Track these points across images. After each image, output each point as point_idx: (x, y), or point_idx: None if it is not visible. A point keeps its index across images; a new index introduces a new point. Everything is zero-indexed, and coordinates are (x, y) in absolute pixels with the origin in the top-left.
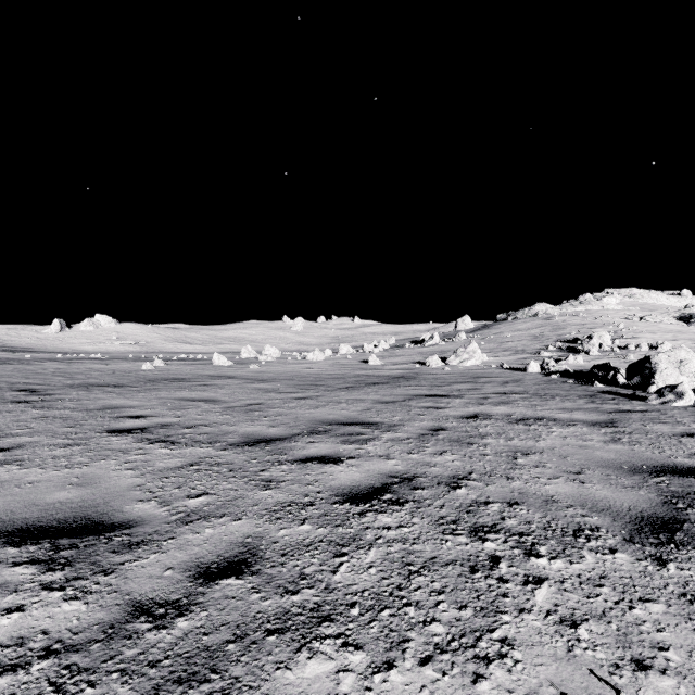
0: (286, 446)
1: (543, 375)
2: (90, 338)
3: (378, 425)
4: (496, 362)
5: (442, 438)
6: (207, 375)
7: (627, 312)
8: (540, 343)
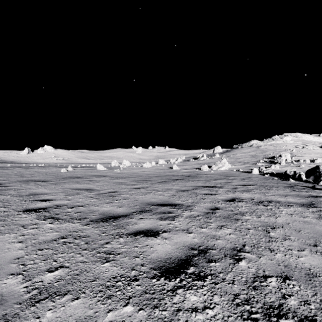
0: (125, 222)
1: (260, 175)
2: (42, 156)
3: (180, 205)
4: (235, 168)
5: (218, 215)
6: (92, 175)
7: (295, 144)
8: (255, 159)
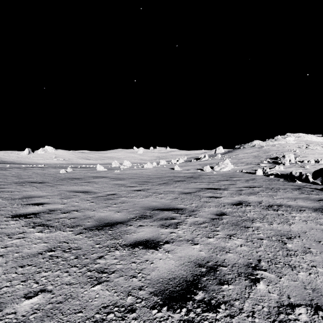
0: (122, 230)
1: (265, 176)
2: (42, 157)
3: (183, 210)
4: (238, 169)
5: (226, 222)
6: (92, 176)
7: (298, 144)
8: (258, 159)
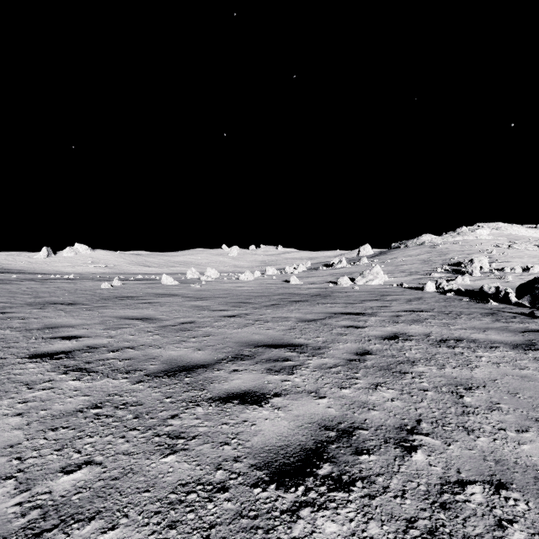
0: (207, 377)
1: (439, 293)
2: (71, 262)
3: (303, 347)
4: (396, 281)
5: (371, 364)
6: (154, 293)
7: (496, 241)
8: (429, 266)
